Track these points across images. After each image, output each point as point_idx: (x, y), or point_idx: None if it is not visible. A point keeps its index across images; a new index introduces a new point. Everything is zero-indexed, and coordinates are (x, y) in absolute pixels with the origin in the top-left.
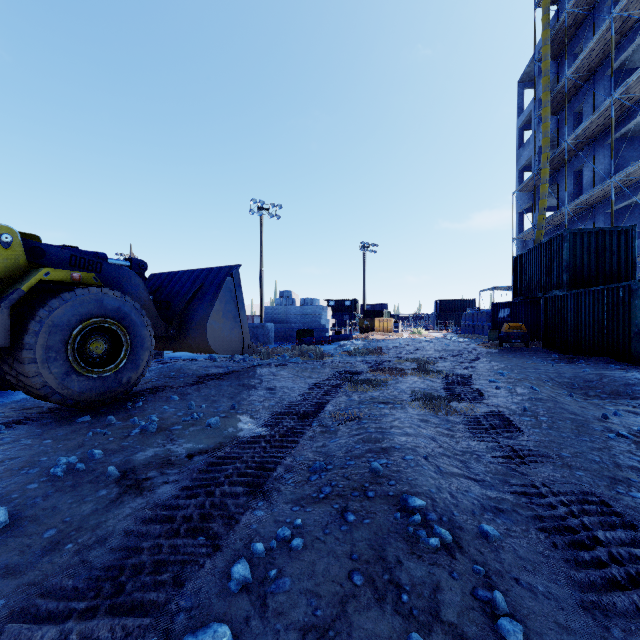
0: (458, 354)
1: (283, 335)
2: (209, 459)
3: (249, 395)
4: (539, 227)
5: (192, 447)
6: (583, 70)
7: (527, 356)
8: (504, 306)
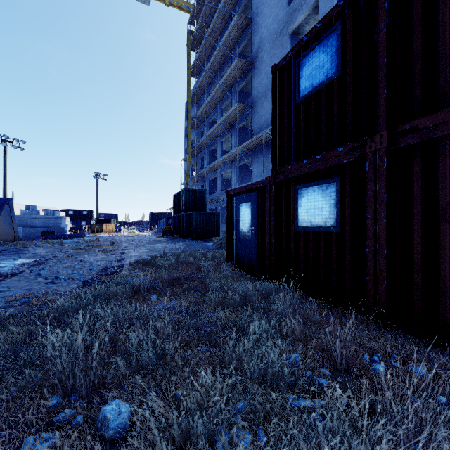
0: (138, 240)
1: (29, 235)
2: (23, 263)
3: (25, 255)
4: (186, 182)
5: (12, 263)
6: (202, 116)
7: (169, 240)
8: (170, 218)
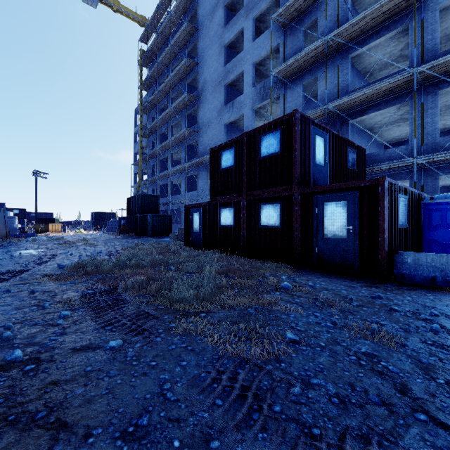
0: (100, 238)
1: None
2: (40, 251)
3: (24, 248)
4: (138, 186)
5: (31, 252)
6: (153, 129)
7: (127, 238)
8: (124, 219)
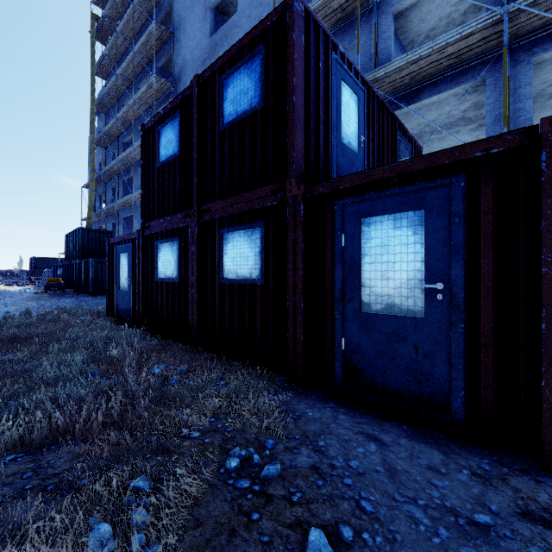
0: None
1: None
2: None
3: None
4: (89, 217)
5: None
6: (112, 133)
7: (55, 297)
8: (61, 267)
